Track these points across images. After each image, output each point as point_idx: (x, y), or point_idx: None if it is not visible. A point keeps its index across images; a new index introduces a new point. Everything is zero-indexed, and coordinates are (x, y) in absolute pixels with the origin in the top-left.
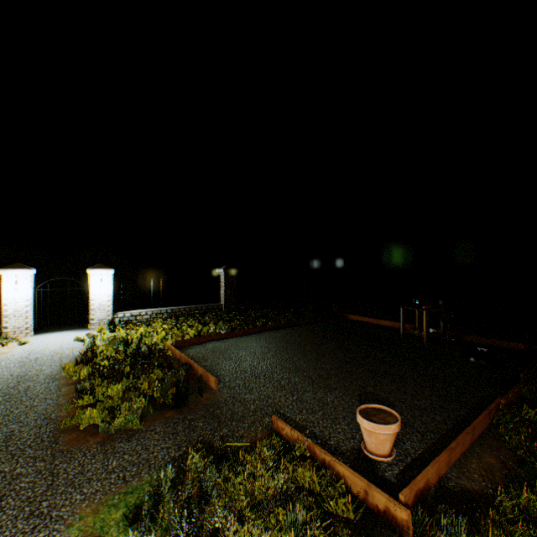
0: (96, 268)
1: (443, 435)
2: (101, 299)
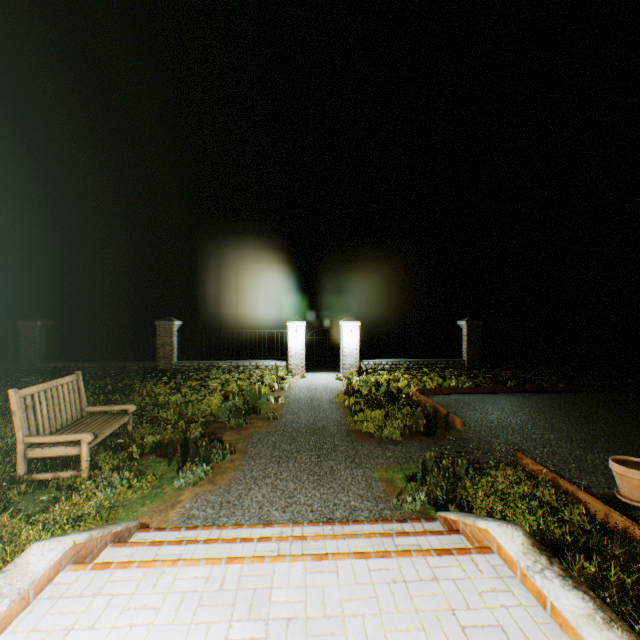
0: (347, 321)
1: None
2: (350, 347)
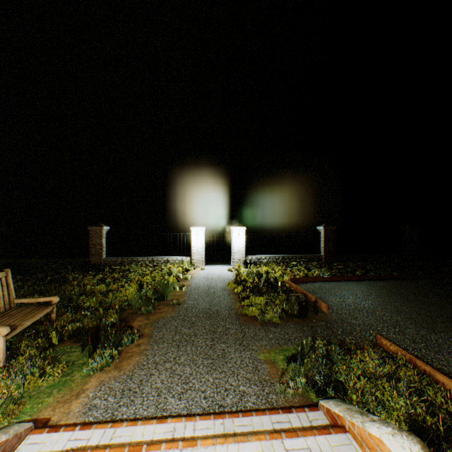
0: (236, 226)
1: None
2: (238, 246)
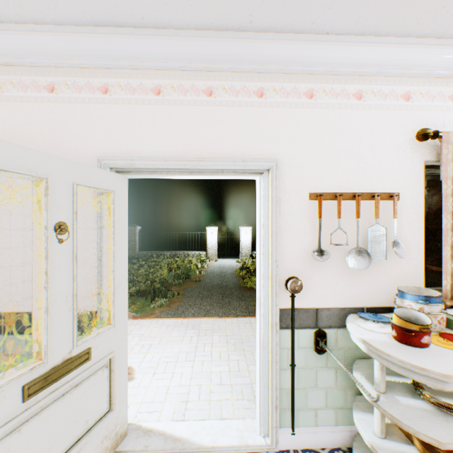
0: (243, 226)
1: None
2: (246, 243)
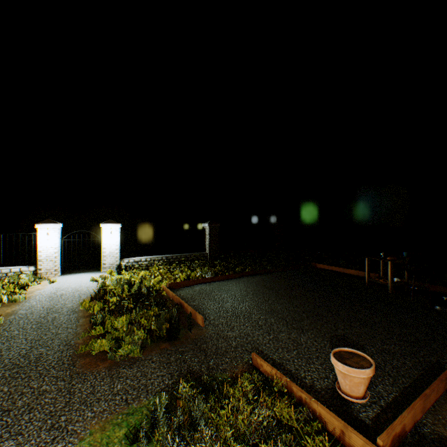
0: (107, 223)
1: (415, 380)
2: (111, 247)
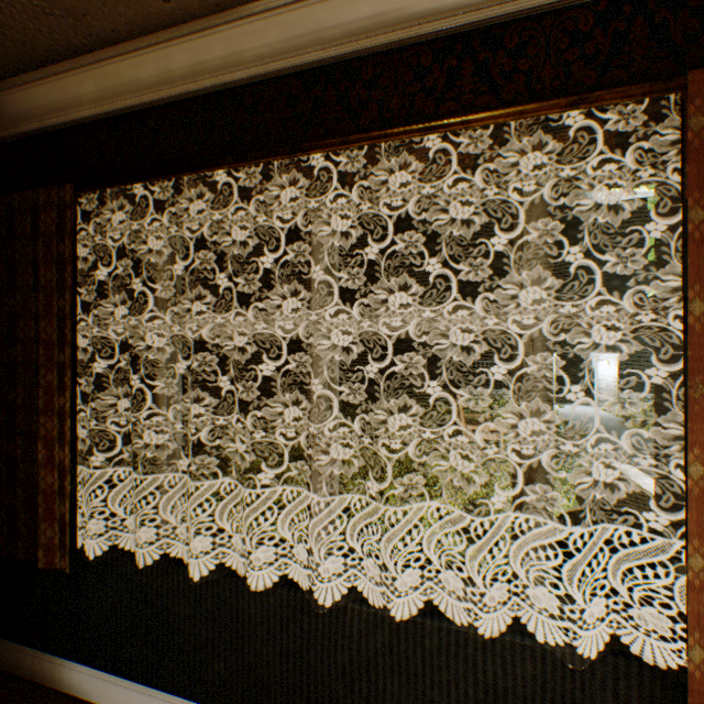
0: (602, 352)
1: None
2: (606, 379)
